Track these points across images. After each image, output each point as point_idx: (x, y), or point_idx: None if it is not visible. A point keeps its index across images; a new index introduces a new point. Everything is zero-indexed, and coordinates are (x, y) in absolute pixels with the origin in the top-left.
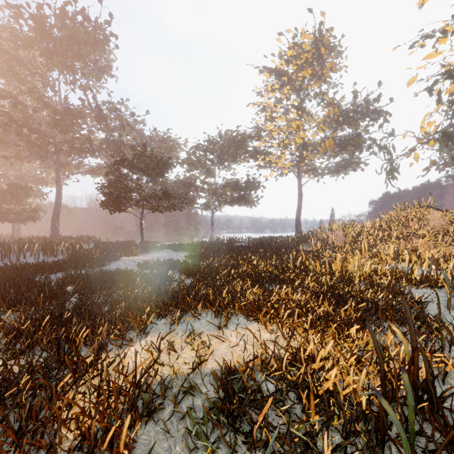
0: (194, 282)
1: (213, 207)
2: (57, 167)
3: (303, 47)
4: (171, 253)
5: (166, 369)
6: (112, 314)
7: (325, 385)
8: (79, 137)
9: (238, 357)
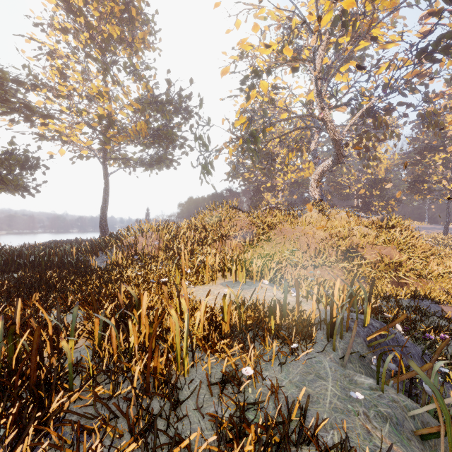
0: None
1: None
2: None
3: None
4: None
5: None
6: None
7: None
8: None
9: None
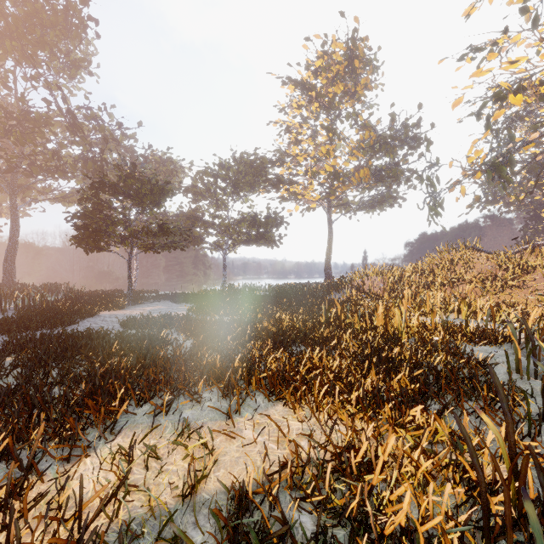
0: (196, 346)
1: (226, 247)
2: (11, 191)
3: (334, 57)
4: (169, 305)
5: (139, 497)
6: (65, 401)
7: (395, 520)
8: (43, 152)
9: (256, 466)
